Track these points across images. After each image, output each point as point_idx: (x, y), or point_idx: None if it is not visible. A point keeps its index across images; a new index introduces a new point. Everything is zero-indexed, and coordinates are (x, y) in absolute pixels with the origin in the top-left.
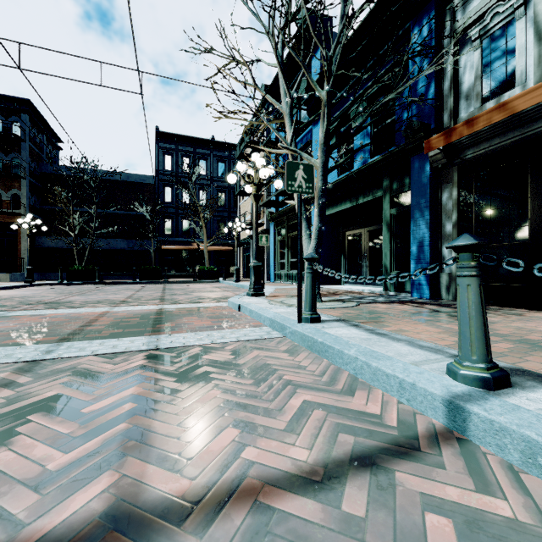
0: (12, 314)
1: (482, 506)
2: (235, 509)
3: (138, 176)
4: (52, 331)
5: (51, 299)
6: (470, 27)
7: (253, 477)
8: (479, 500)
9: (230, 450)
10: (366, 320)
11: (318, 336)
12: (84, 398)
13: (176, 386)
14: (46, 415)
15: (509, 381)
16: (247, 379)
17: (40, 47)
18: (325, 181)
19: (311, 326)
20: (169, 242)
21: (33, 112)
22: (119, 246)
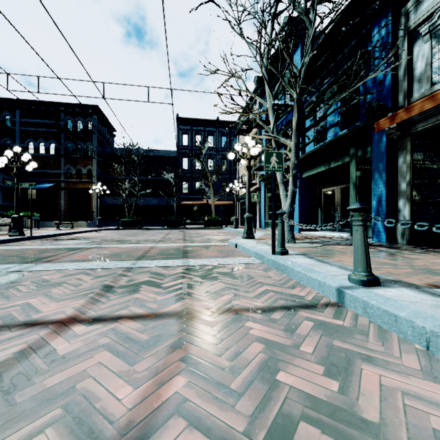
0: (103, 246)
1: (331, 321)
2: (228, 313)
3: (165, 151)
4: (129, 255)
5: (117, 238)
6: (421, 24)
7: (237, 308)
8: (331, 320)
9: (227, 301)
10: (321, 255)
11: (282, 261)
12: (160, 282)
13: (201, 280)
14: (147, 286)
15: (379, 283)
16: (237, 280)
17: (114, 83)
18: (297, 157)
19: (280, 256)
20: (186, 199)
21: (99, 113)
22: (152, 202)
